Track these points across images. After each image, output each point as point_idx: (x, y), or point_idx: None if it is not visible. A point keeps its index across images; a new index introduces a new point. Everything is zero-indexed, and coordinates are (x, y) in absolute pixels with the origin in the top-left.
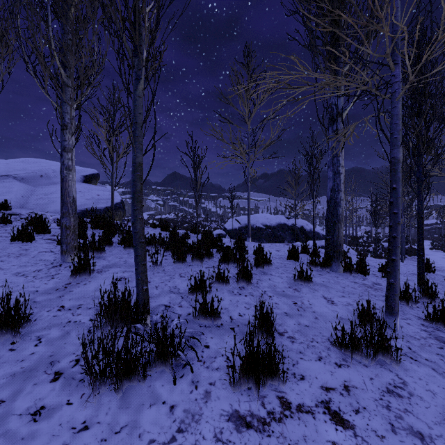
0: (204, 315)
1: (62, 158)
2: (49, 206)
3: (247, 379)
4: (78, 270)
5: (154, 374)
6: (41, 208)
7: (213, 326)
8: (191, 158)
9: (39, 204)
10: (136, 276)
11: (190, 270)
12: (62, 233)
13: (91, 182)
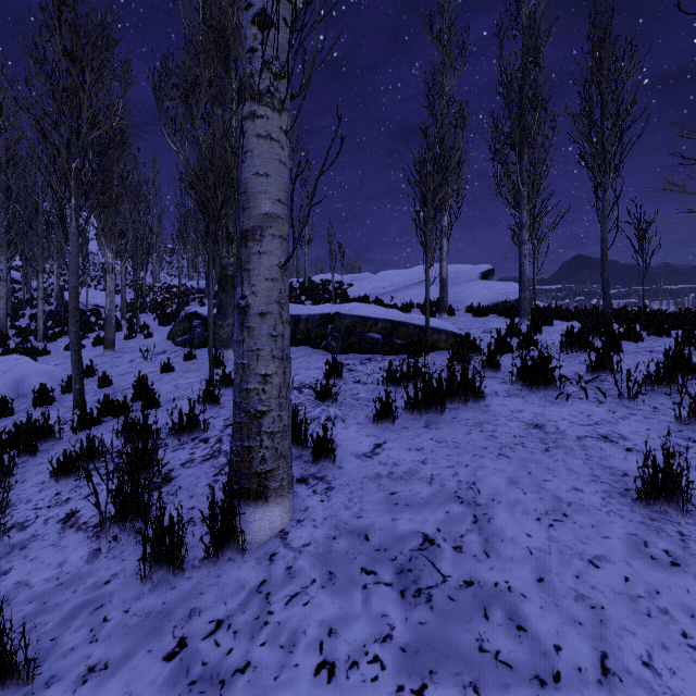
0: (655, 332)
1: (521, 249)
2: (464, 302)
3: (688, 343)
4: (544, 321)
5: (623, 342)
6: (459, 305)
7: (664, 337)
8: (634, 226)
9: (455, 301)
10: (604, 304)
11: (638, 326)
12: (520, 303)
13: (487, 279)
